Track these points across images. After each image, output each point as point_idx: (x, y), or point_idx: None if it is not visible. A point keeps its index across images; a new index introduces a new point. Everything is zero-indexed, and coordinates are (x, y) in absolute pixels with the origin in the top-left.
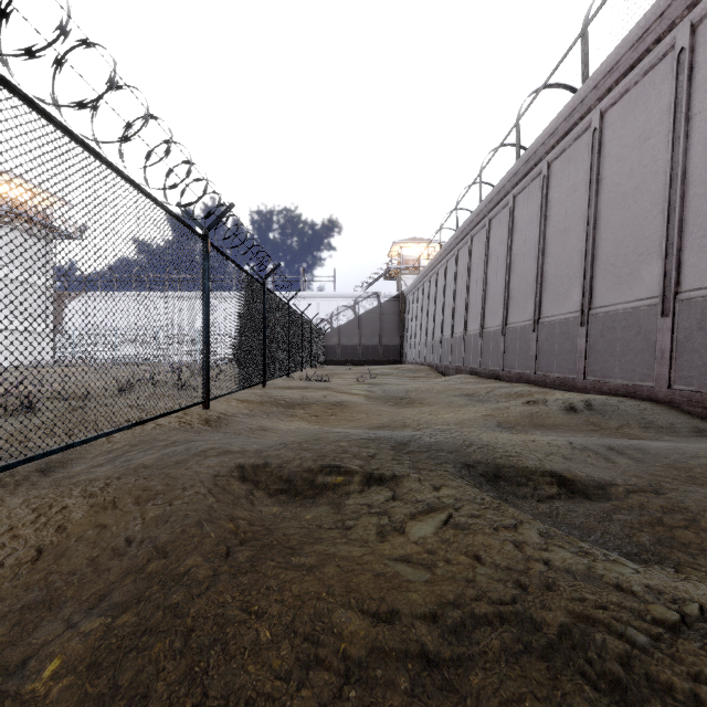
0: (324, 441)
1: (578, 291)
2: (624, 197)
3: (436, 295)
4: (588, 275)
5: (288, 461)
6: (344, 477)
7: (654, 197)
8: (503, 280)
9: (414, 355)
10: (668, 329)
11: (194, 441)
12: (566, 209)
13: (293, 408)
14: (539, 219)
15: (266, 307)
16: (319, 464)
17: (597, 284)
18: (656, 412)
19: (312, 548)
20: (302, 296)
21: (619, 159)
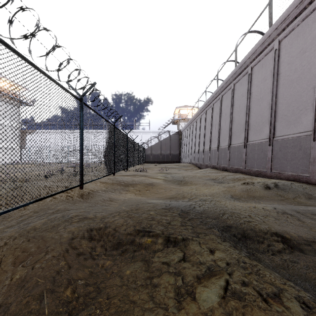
0: (141, 210)
1: (267, 128)
2: (292, 82)
3: (196, 131)
4: (272, 121)
5: (119, 226)
6: (152, 239)
7: (308, 81)
8: (228, 124)
9: (186, 159)
10: None
11: (69, 210)
12: (260, 89)
13: (128, 186)
14: (247, 94)
15: (115, 136)
16: (137, 229)
17: (277, 125)
18: (312, 189)
19: None
20: (134, 132)
21: (289, 63)
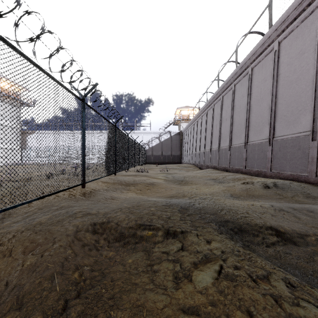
0: (142, 207)
1: (267, 129)
2: (291, 82)
3: (197, 132)
4: (272, 121)
5: (121, 220)
6: (152, 232)
7: (307, 82)
8: (229, 124)
9: (187, 159)
10: (316, 147)
11: (72, 206)
12: (260, 89)
13: (129, 186)
14: (247, 95)
15: (117, 137)
16: (138, 223)
17: (277, 125)
18: (310, 188)
19: (128, 297)
20: (135, 133)
21: (288, 64)
